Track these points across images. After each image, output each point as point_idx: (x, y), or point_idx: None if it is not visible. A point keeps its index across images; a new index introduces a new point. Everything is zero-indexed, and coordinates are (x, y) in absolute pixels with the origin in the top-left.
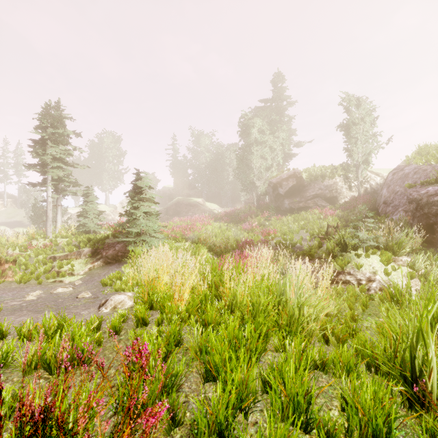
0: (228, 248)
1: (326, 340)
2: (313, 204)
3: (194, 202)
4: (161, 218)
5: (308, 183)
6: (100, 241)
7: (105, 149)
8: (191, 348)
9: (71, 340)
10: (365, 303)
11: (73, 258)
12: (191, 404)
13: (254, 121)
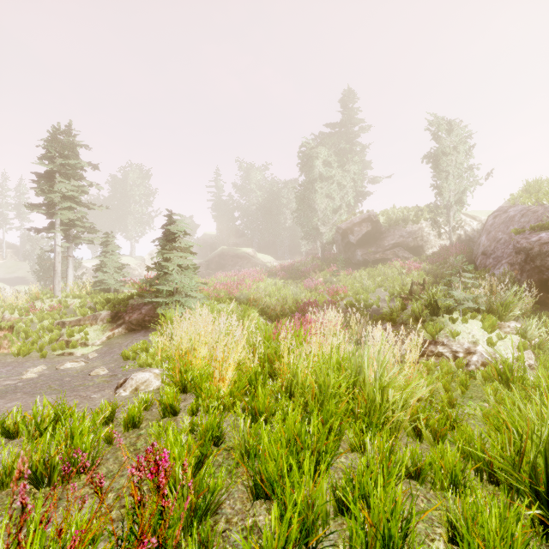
0: (286, 310)
1: (418, 434)
2: (392, 256)
3: (243, 253)
4: (201, 273)
5: (387, 228)
6: (122, 303)
7: (130, 186)
8: (236, 449)
9: (70, 437)
10: (464, 382)
11: (87, 324)
12: (235, 533)
13: (319, 151)
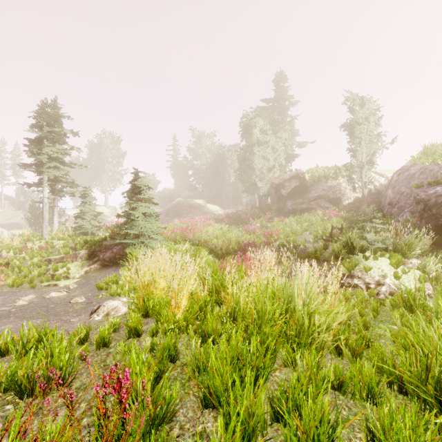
0: (230, 250)
1: (339, 352)
2: (316, 206)
3: (195, 203)
4: (162, 220)
5: (311, 184)
6: (97, 243)
7: (104, 150)
8: (189, 365)
9: (50, 356)
10: (375, 309)
11: (69, 260)
12: (187, 438)
13: (256, 121)
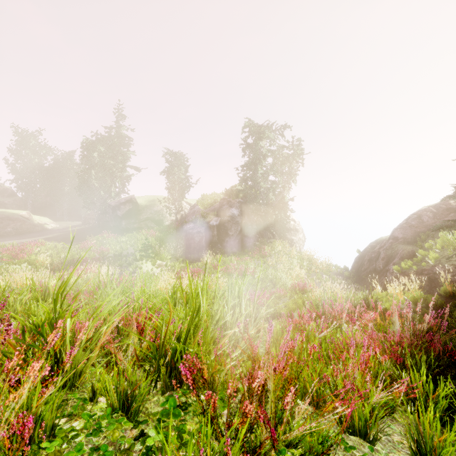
0: (66, 265)
1: None
2: (144, 226)
3: (15, 215)
4: None
5: (143, 207)
6: None
7: None
8: None
9: None
10: None
11: None
12: None
13: (95, 145)
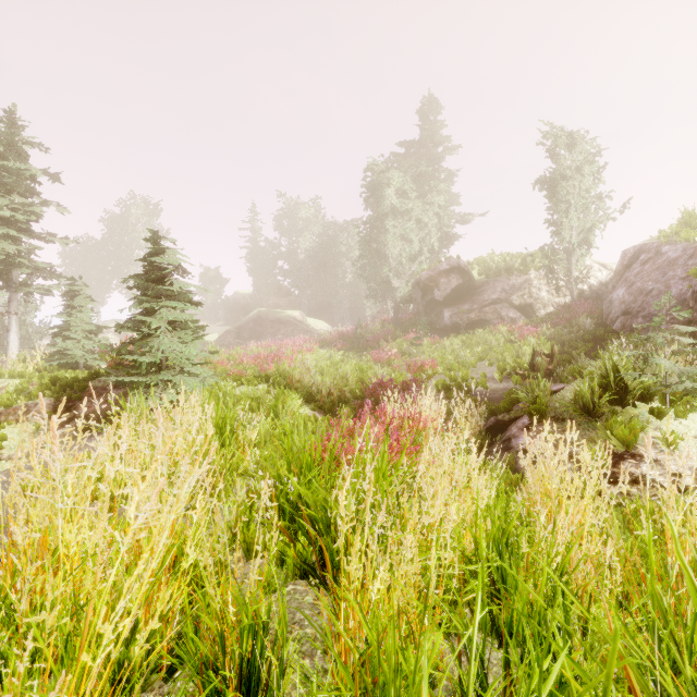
0: (346, 395)
1: None
2: (493, 318)
3: (287, 317)
4: (228, 344)
5: (484, 281)
6: (75, 384)
7: (132, 226)
8: None
9: None
10: None
11: (11, 420)
12: None
13: (390, 175)
